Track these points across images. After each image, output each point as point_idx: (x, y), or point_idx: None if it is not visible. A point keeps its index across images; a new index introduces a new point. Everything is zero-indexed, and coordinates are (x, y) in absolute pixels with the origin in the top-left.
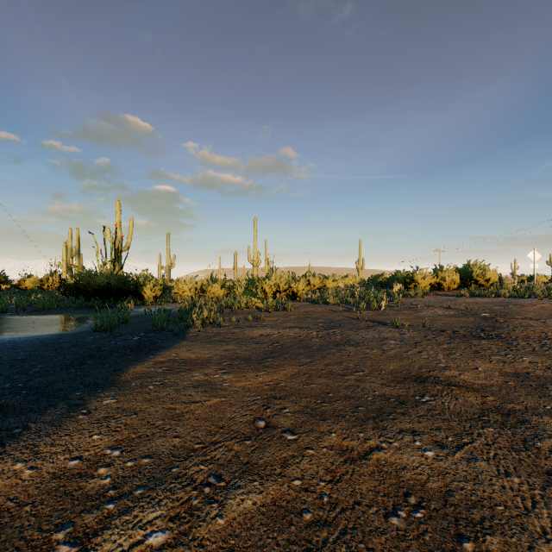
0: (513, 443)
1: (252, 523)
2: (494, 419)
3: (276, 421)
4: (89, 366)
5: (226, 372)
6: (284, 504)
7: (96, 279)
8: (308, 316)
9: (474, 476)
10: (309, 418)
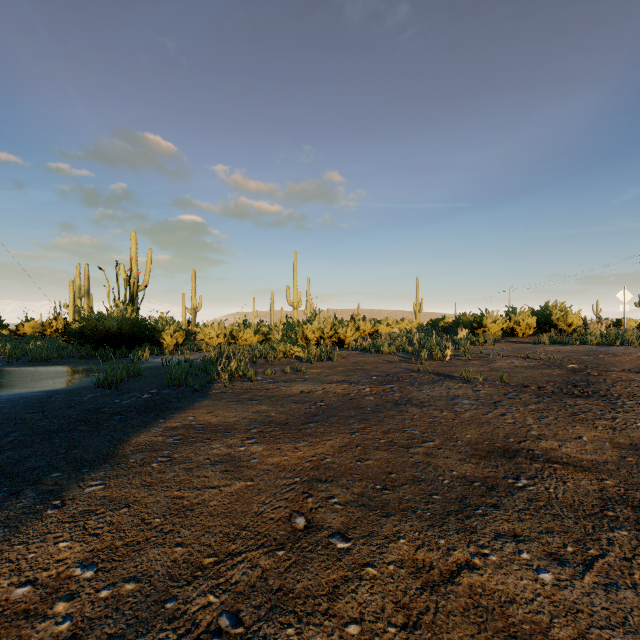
0: None
1: None
2: (624, 515)
3: (321, 517)
4: (79, 435)
5: (255, 442)
6: None
7: (105, 323)
8: (358, 368)
9: (622, 618)
10: (366, 513)
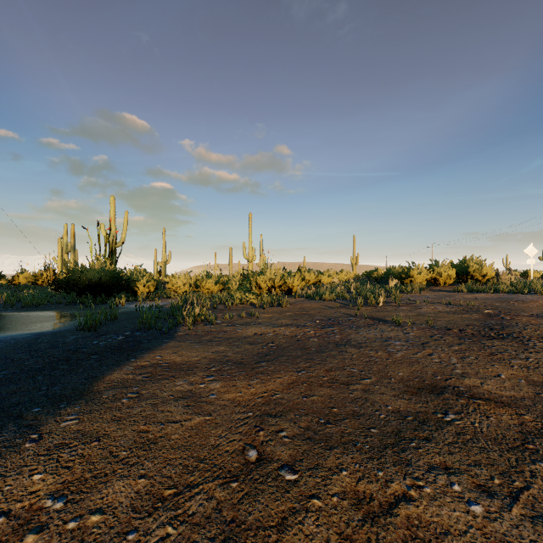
0: None
1: None
2: None
3: (271, 450)
4: (60, 373)
5: (214, 380)
6: None
7: (87, 274)
8: (304, 313)
9: None
10: (311, 446)
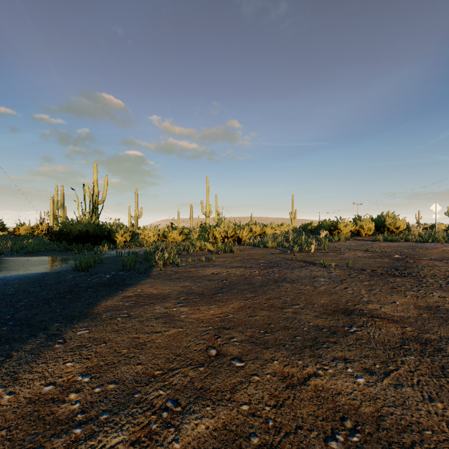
0: (433, 370)
1: (205, 448)
2: (414, 348)
3: (226, 349)
4: (67, 301)
5: (183, 305)
6: (233, 429)
7: (76, 226)
8: (251, 258)
9: (402, 401)
10: (254, 347)
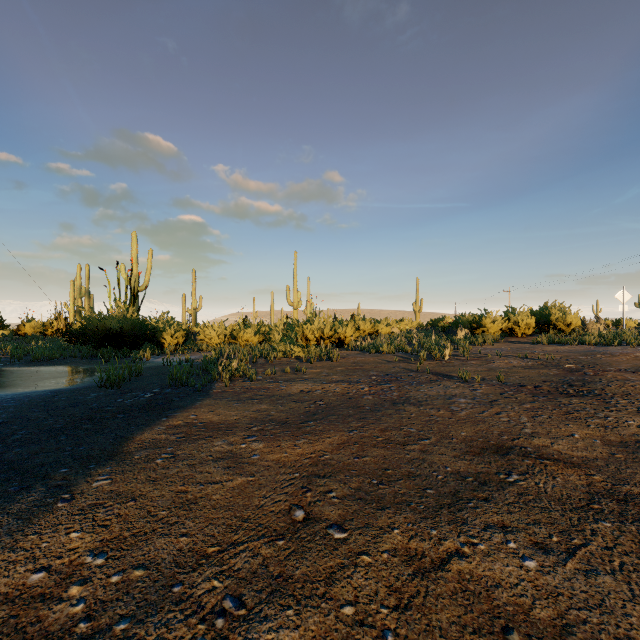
0: None
1: None
2: (609, 508)
3: (319, 510)
4: (84, 433)
5: (256, 440)
6: None
7: (106, 323)
8: (358, 368)
9: (599, 600)
10: (362, 506)
